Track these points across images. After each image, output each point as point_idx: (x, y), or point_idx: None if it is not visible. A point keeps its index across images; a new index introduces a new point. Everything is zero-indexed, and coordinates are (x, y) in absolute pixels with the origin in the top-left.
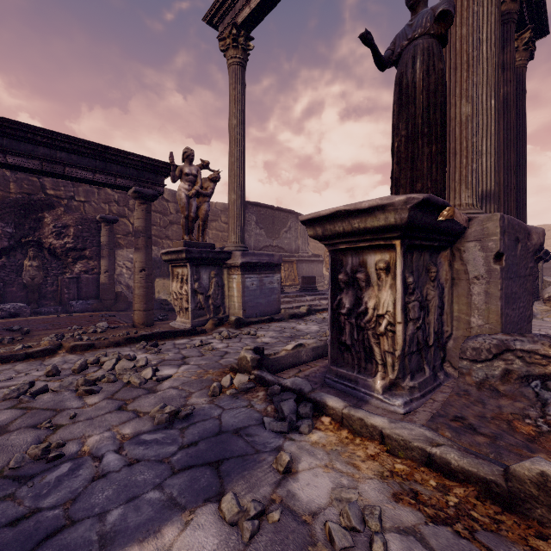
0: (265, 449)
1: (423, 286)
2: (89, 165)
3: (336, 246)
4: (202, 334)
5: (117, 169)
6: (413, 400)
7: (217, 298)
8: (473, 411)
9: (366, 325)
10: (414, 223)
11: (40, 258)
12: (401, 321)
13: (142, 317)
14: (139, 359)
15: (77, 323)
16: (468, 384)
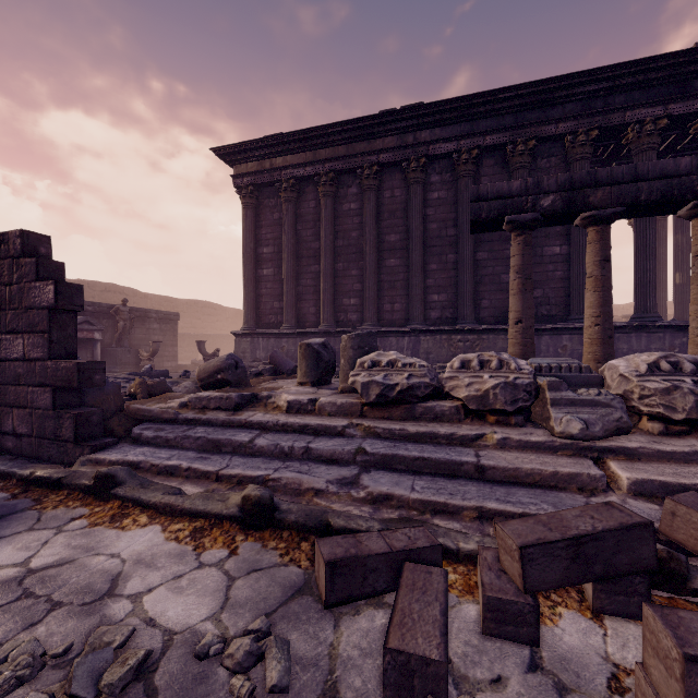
0: None
1: None
2: None
3: None
4: None
5: None
6: None
7: None
8: None
9: None
10: None
11: None
12: None
13: None
14: None
15: None
16: None
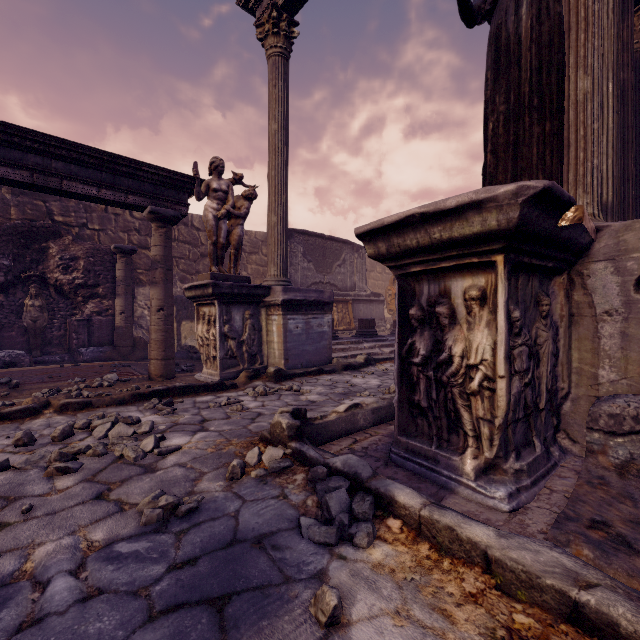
0: (299, 576)
1: (531, 324)
2: (93, 178)
3: (406, 269)
4: (232, 389)
5: (128, 183)
6: (521, 490)
7: (253, 344)
8: (618, 511)
9: (450, 379)
10: (527, 227)
11: (43, 297)
12: (505, 374)
13: (160, 367)
14: (142, 423)
15: (81, 374)
16: (603, 467)
